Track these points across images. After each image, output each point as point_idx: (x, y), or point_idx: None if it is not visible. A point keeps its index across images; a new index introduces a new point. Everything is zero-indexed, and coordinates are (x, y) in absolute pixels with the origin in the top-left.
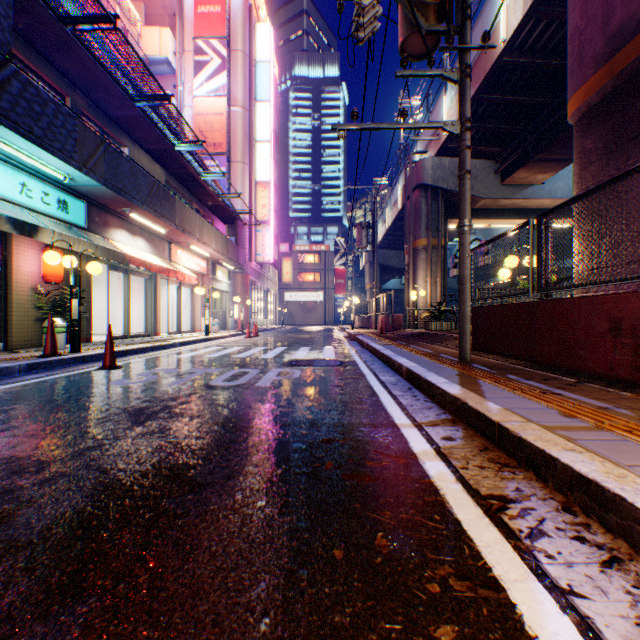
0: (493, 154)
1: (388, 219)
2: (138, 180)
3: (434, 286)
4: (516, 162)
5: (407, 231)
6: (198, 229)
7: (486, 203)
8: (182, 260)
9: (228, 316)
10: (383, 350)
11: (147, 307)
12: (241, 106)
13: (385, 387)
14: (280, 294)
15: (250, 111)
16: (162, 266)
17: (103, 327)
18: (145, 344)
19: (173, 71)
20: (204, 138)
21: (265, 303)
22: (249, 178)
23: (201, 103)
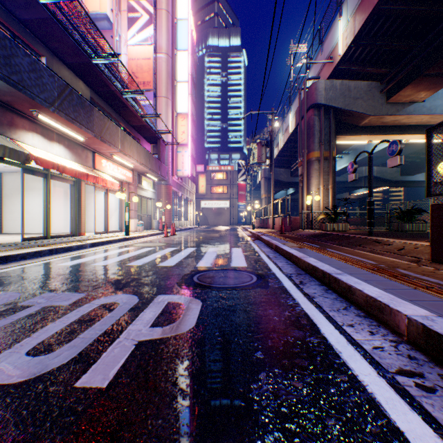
0: (379, 76)
1: (280, 142)
2: (42, 78)
3: (326, 192)
4: (404, 80)
5: (300, 147)
6: (119, 141)
7: (372, 120)
8: (107, 169)
9: (153, 218)
10: (308, 259)
11: (72, 210)
12: (165, 53)
13: (419, 410)
14: (197, 202)
15: (172, 57)
16: (79, 170)
17: (40, 227)
18: (45, 247)
19: (112, 26)
20: (136, 78)
21: (185, 208)
22: (171, 110)
23: (133, 50)
